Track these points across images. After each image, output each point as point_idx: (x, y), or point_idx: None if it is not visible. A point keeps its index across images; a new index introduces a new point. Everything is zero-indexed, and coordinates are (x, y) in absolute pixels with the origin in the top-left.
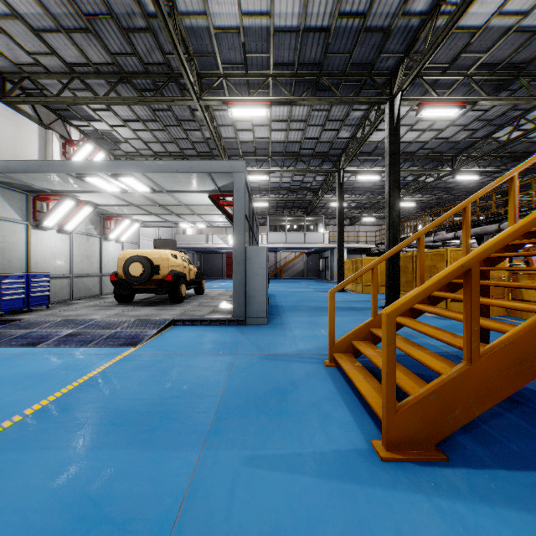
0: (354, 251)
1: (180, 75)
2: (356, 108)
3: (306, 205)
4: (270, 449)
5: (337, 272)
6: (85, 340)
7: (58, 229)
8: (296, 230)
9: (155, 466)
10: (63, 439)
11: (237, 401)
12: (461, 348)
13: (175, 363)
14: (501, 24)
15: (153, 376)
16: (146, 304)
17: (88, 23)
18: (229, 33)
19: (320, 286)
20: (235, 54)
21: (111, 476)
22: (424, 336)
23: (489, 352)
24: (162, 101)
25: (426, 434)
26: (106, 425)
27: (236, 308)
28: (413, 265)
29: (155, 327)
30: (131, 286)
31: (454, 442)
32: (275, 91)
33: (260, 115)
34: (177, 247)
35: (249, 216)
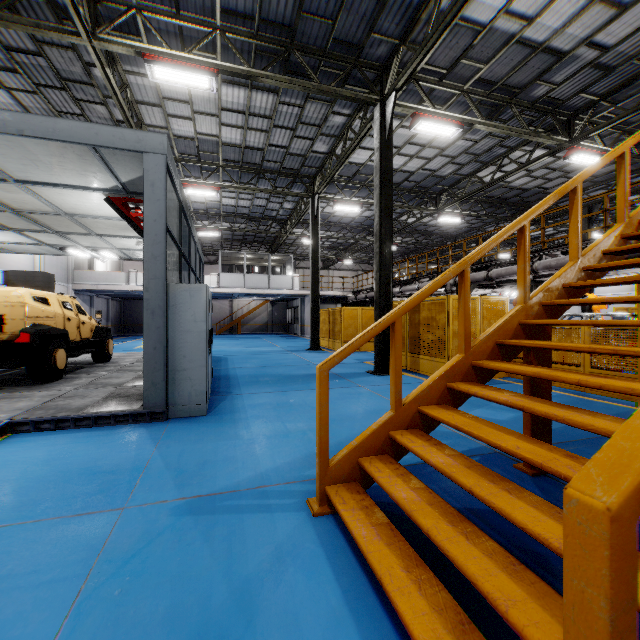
0: (329, 300)
1: None
2: (337, 111)
3: (271, 241)
4: None
5: (311, 326)
6: None
7: None
8: (257, 272)
9: None
10: None
11: None
12: None
13: None
14: (506, 28)
15: None
16: None
17: None
18: None
19: (289, 343)
20: None
21: None
22: None
23: None
24: (13, 23)
25: None
26: None
27: (149, 392)
28: (406, 316)
29: None
30: None
31: None
32: (226, 60)
33: (200, 86)
34: (78, 289)
35: (179, 237)
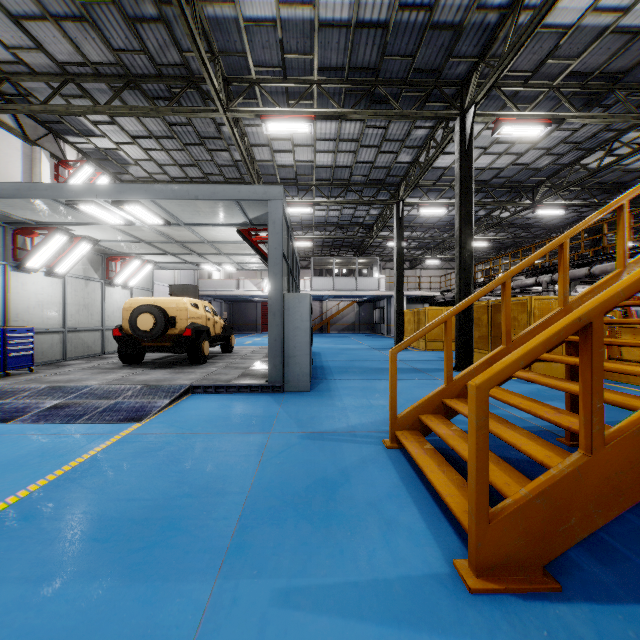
0: (415, 300)
1: (202, 80)
2: (419, 125)
3: (358, 245)
4: (313, 576)
5: (396, 325)
6: (73, 414)
7: (46, 271)
8: (345, 275)
9: (146, 609)
10: (18, 565)
11: (269, 501)
12: (570, 429)
13: (189, 446)
14: (596, 23)
15: (159, 464)
16: (160, 365)
17: (83, 10)
18: (263, 26)
19: (374, 341)
20: (271, 55)
21: (79, 629)
22: (506, 405)
23: (616, 437)
24: (179, 112)
25: (531, 552)
26: (85, 540)
27: (271, 371)
28: (488, 316)
29: (167, 395)
30: (140, 342)
31: (565, 560)
32: (321, 103)
33: (301, 131)
34: (201, 295)
35: (288, 256)
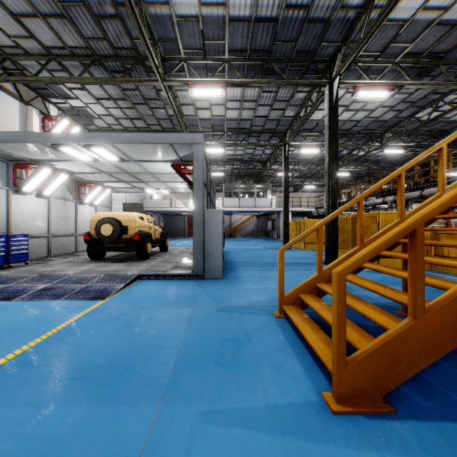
0: (297, 214)
1: (146, 59)
2: (300, 90)
3: (257, 175)
4: (225, 403)
5: (283, 232)
6: (57, 294)
7: (37, 193)
8: (247, 196)
9: (113, 424)
10: (24, 395)
11: (195, 353)
12: (403, 303)
13: (139, 316)
14: (425, 18)
15: (118, 328)
16: (116, 260)
17: (63, 10)
18: (190, 21)
19: (268, 244)
20: (195, 41)
21: (68, 436)
22: (361, 288)
23: (433, 308)
24: (130, 81)
25: (374, 387)
26: (69, 379)
27: (195, 264)
28: (349, 226)
29: (122, 281)
30: (103, 244)
31: (399, 393)
32: (230, 74)
33: (216, 94)
34: (145, 210)
35: (207, 183)
